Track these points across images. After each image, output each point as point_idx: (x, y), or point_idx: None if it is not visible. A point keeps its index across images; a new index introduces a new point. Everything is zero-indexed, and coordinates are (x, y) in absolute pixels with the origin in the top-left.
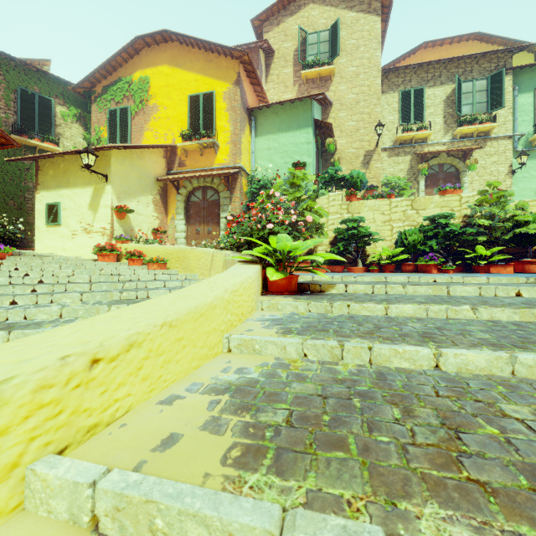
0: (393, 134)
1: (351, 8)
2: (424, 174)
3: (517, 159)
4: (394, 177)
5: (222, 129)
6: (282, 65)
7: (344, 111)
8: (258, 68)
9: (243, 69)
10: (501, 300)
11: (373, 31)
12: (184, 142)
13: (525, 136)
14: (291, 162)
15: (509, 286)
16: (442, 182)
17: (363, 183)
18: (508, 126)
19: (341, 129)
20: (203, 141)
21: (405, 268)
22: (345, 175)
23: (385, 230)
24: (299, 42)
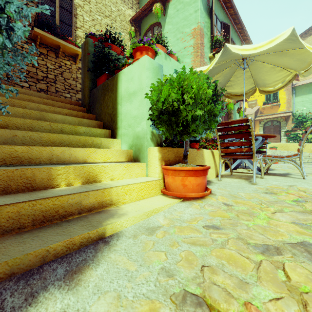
0: None
1: None
2: None
3: None
4: None
5: (282, 98)
6: None
7: None
8: None
9: None
10: None
11: None
12: (265, 105)
13: None
14: None
15: None
16: None
17: None
18: None
19: None
20: (274, 104)
21: None
22: None
23: None
24: None
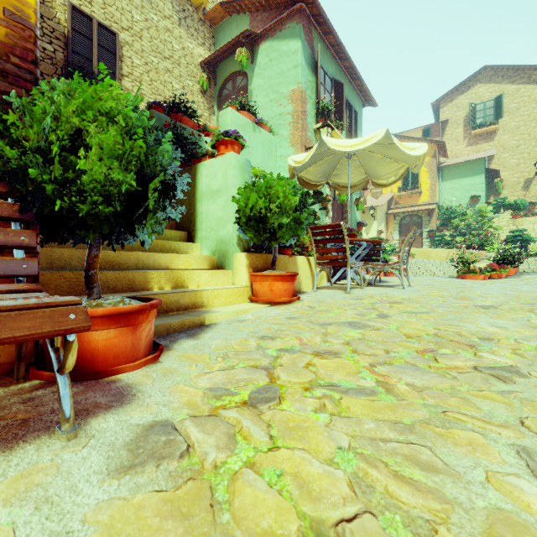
0: None
1: (512, 82)
2: None
3: None
4: None
5: (424, 183)
6: (454, 127)
7: (507, 153)
8: (439, 135)
9: (436, 147)
10: None
11: (532, 95)
12: (401, 193)
13: None
14: (468, 195)
15: None
16: None
17: (525, 206)
18: None
19: (504, 165)
20: (414, 191)
21: None
22: (511, 202)
23: None
24: (469, 113)
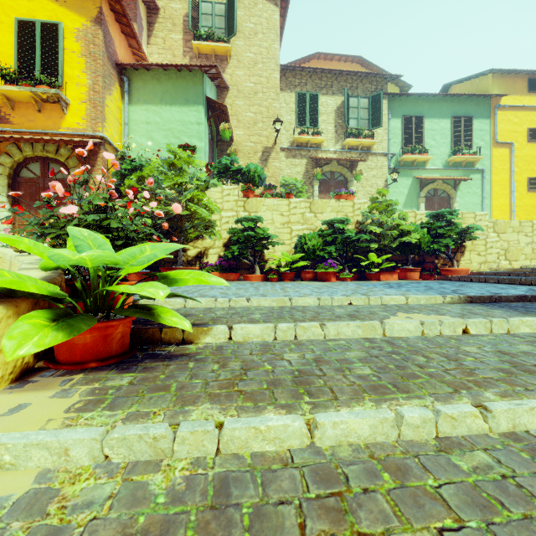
0: (290, 135)
1: None
2: (318, 179)
3: (391, 175)
4: (291, 178)
5: (74, 80)
6: (169, 28)
7: (242, 100)
8: (136, 20)
9: (108, 7)
10: (468, 352)
11: (272, 20)
12: (5, 85)
13: (396, 156)
14: (177, 143)
15: (445, 314)
16: (333, 190)
17: (262, 179)
18: (384, 145)
19: (238, 118)
20: (40, 90)
21: (305, 275)
22: (242, 167)
23: (284, 233)
24: (190, 5)
